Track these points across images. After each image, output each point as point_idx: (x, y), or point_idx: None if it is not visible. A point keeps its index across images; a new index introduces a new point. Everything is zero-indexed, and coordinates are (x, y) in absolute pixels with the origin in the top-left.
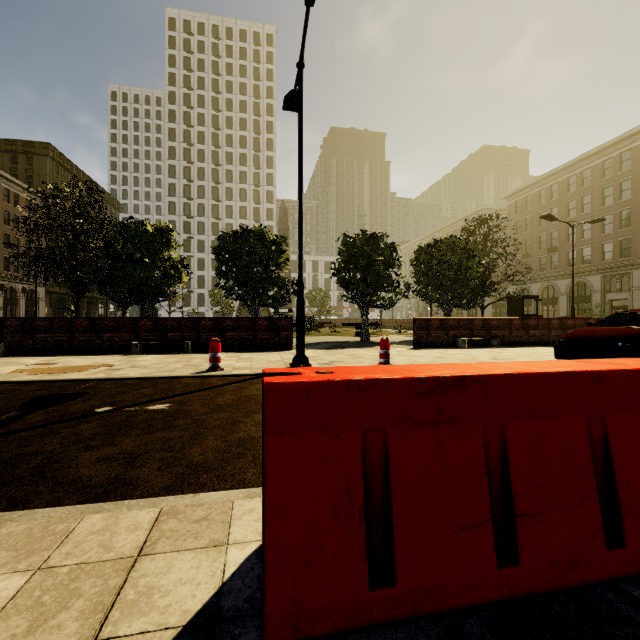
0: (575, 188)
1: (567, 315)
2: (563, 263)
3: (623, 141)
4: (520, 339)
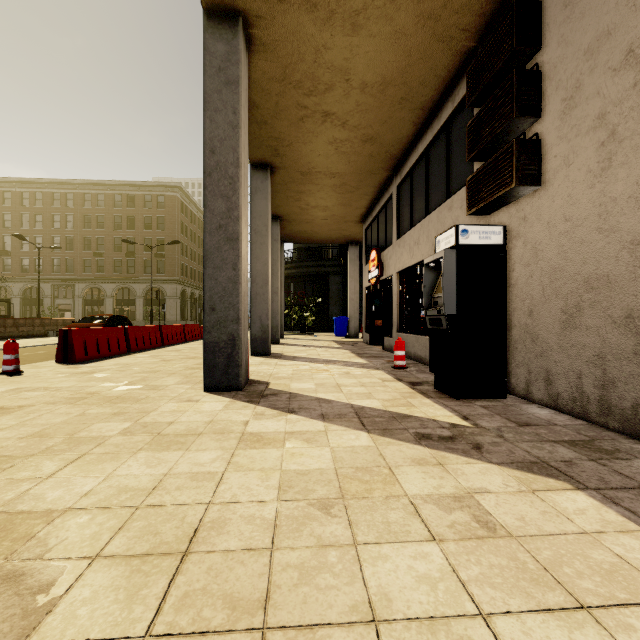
0: (29, 204)
1: (21, 315)
2: (17, 268)
3: (69, 184)
4: (13, 334)
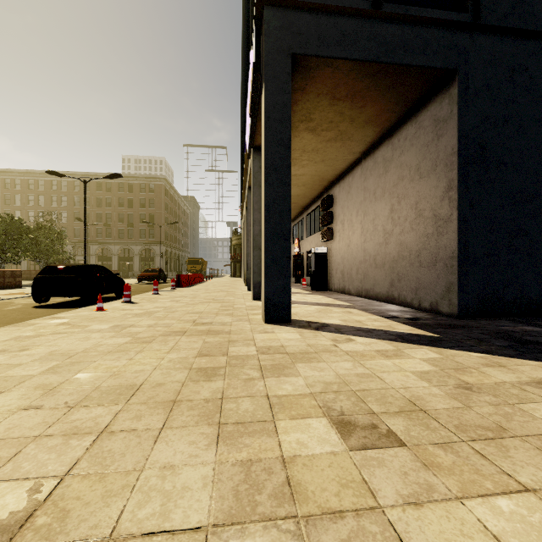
0: (57, 189)
1: None
2: None
3: (86, 176)
4: None
